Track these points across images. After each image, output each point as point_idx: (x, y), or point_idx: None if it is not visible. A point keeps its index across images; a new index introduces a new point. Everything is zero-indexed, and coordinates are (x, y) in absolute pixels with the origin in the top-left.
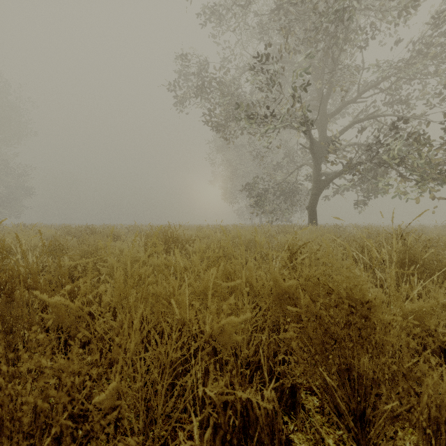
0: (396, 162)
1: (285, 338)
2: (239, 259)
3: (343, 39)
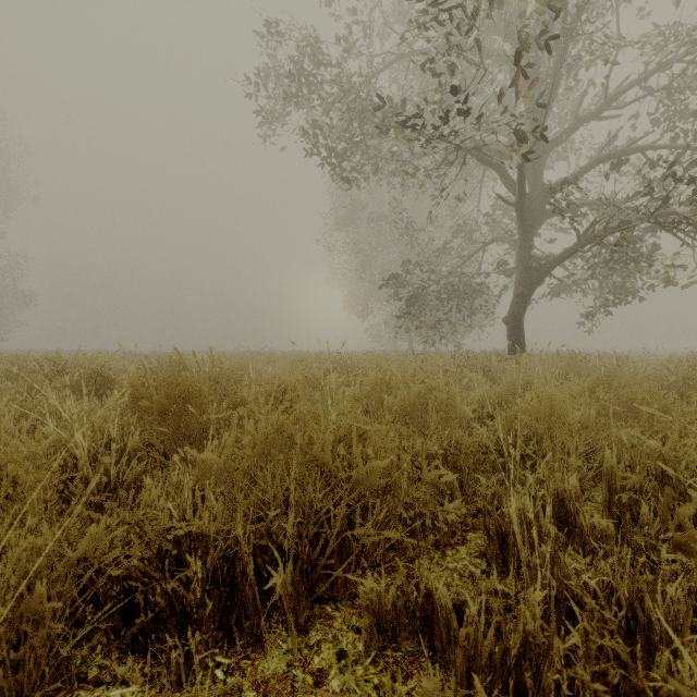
0: None
1: None
2: None
3: None
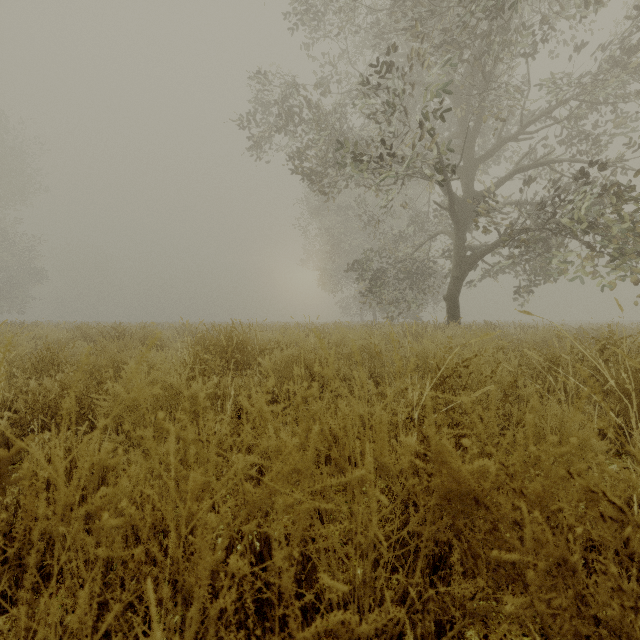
0: (582, 227)
1: (447, 561)
2: (356, 409)
3: (502, 42)
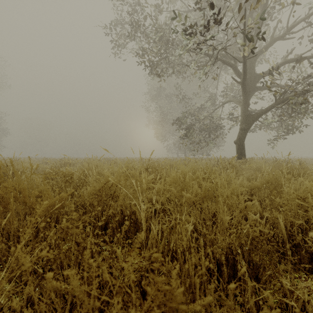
0: None
1: None
2: None
3: None
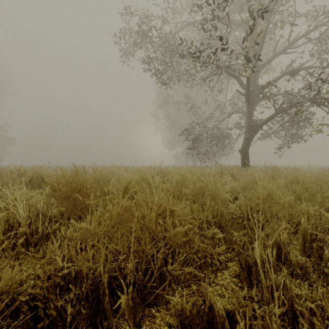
0: None
1: None
2: None
3: None
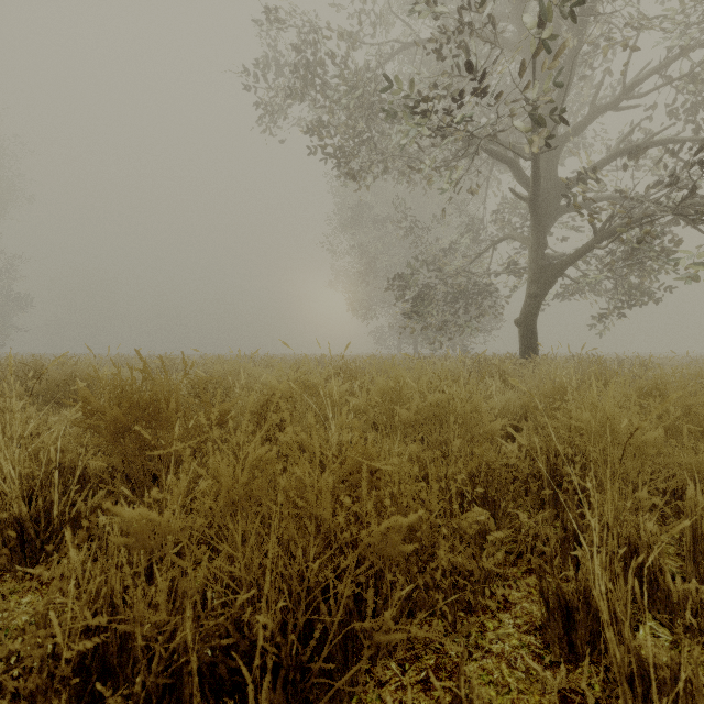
0: None
1: None
2: None
3: None
